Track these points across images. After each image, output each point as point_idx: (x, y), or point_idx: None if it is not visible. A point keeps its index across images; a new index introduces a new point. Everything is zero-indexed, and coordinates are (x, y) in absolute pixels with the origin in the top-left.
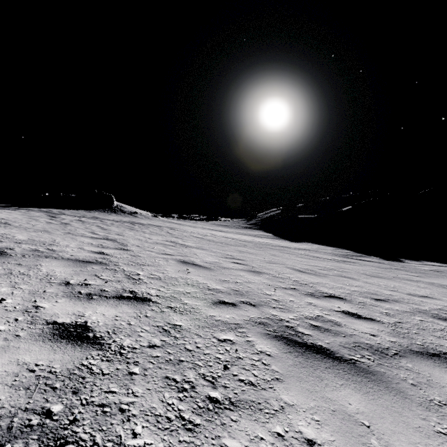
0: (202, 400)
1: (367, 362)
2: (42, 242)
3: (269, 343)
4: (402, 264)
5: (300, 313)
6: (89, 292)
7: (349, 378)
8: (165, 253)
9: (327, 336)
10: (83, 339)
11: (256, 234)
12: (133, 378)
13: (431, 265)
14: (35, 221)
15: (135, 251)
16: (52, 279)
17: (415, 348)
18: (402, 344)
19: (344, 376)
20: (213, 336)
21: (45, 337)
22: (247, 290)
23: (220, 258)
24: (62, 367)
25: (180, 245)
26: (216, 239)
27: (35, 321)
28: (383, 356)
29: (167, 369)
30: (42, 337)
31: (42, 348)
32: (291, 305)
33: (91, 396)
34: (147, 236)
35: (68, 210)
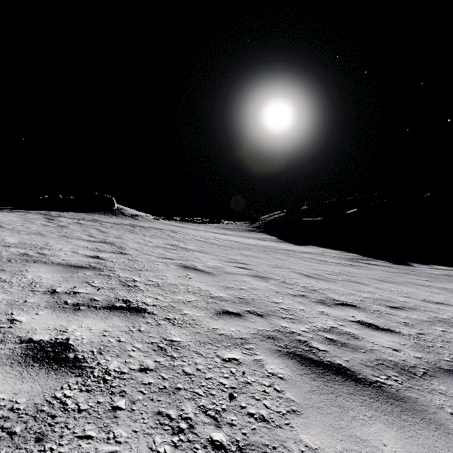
0: (202, 446)
1: (395, 385)
2: (33, 246)
3: (281, 362)
4: (411, 268)
5: (313, 325)
6: (76, 302)
7: (378, 408)
8: (165, 257)
9: (346, 352)
10: (61, 361)
11: (260, 237)
12: (117, 415)
13: (440, 269)
14: (31, 224)
15: (133, 255)
16: (37, 286)
17: (445, 365)
18: (429, 361)
19: (372, 405)
20: (216, 355)
21: (15, 360)
22: (253, 298)
23: (223, 262)
24: (28, 401)
25: (181, 248)
26: (219, 243)
27: (6, 339)
28: (411, 376)
29: (161, 400)
30: (11, 360)
31: (7, 376)
32: (302, 315)
33: (60, 444)
34: (147, 239)
35: (68, 213)
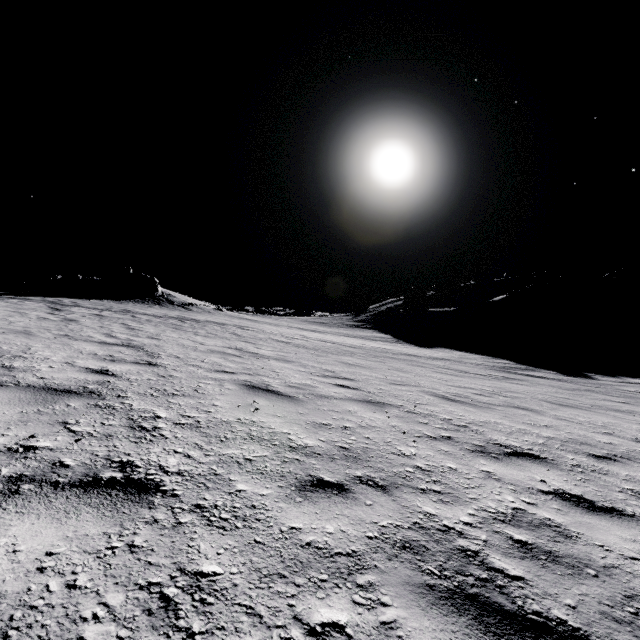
0: None
1: None
2: (0, 353)
3: (438, 627)
4: (593, 382)
5: (479, 505)
6: (19, 472)
7: None
8: (221, 369)
9: (561, 578)
10: None
11: (368, 335)
12: None
13: (636, 383)
14: (20, 316)
15: (169, 367)
16: None
17: None
18: None
19: None
20: (293, 617)
21: None
22: (365, 447)
23: (314, 376)
24: None
25: (250, 354)
26: (308, 344)
27: None
28: None
29: None
30: None
31: None
32: (455, 482)
33: None
34: (198, 340)
35: (88, 300)
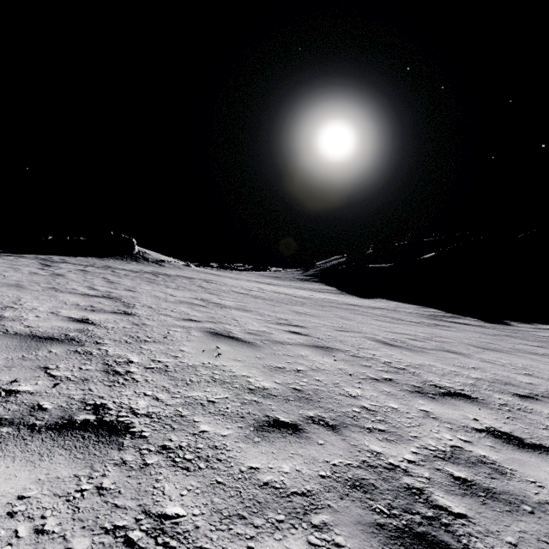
0: None
1: None
2: None
3: None
4: (511, 328)
5: (421, 444)
6: None
7: None
8: (188, 318)
9: (501, 515)
10: None
11: (316, 288)
12: None
13: (548, 329)
14: (14, 271)
15: (142, 316)
16: None
17: None
18: None
19: None
20: None
21: None
22: (316, 389)
23: (270, 324)
24: None
25: (214, 305)
26: (264, 296)
27: None
28: None
29: None
30: None
31: None
32: (398, 421)
33: None
34: (169, 292)
35: (75, 257)
